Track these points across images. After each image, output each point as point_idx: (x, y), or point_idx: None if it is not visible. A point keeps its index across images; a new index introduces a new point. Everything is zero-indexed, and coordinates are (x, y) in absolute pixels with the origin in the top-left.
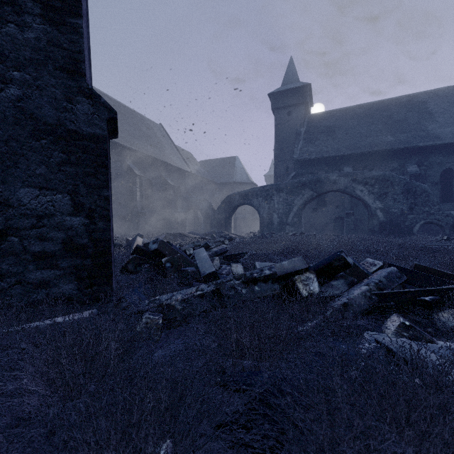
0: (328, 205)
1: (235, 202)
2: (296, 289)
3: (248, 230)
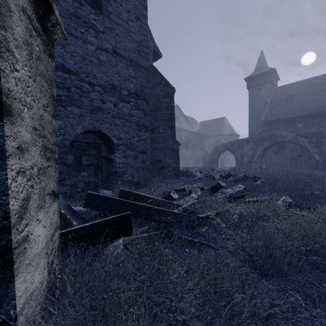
0: (285, 149)
1: (220, 149)
2: (214, 177)
3: (232, 165)
